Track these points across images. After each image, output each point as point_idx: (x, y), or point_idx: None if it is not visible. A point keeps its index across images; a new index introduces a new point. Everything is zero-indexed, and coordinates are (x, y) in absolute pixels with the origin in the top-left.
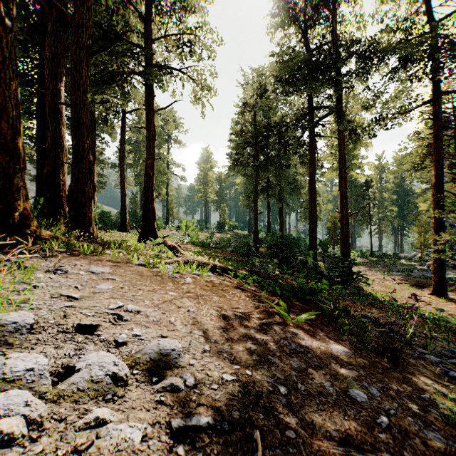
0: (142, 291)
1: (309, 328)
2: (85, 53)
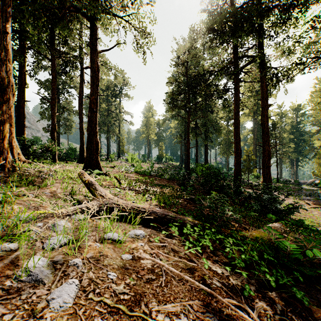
0: None
1: None
2: None
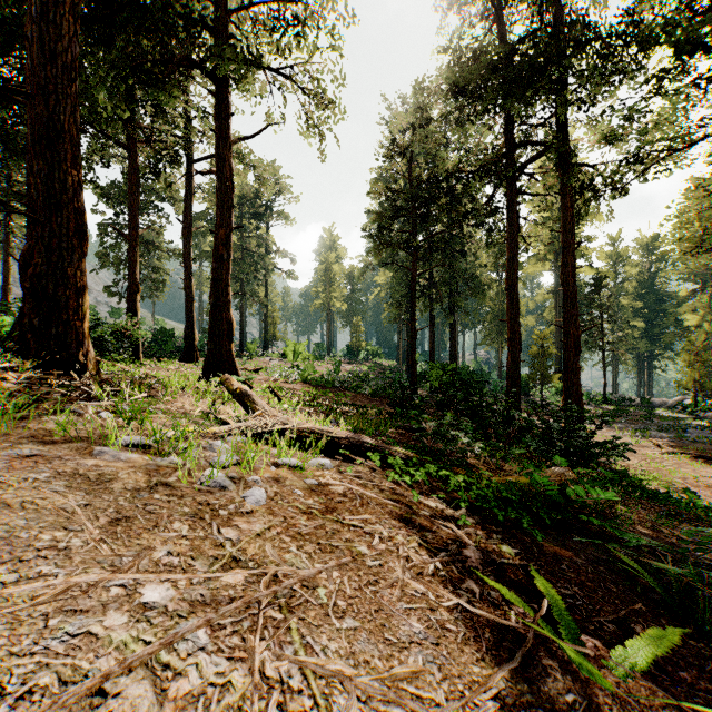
0: None
1: None
2: None
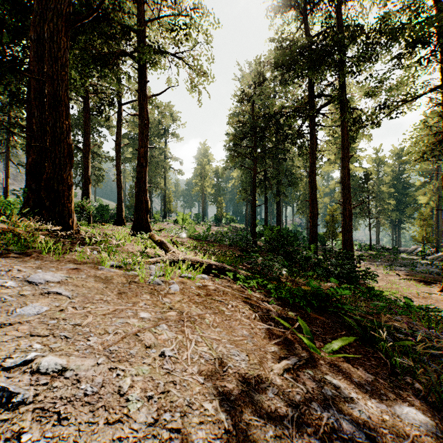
0: (93, 315)
1: (347, 365)
2: (64, 22)
